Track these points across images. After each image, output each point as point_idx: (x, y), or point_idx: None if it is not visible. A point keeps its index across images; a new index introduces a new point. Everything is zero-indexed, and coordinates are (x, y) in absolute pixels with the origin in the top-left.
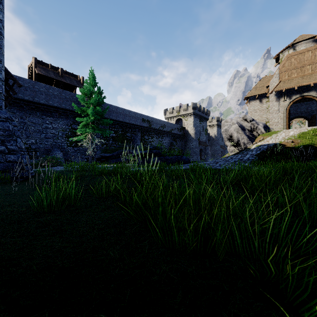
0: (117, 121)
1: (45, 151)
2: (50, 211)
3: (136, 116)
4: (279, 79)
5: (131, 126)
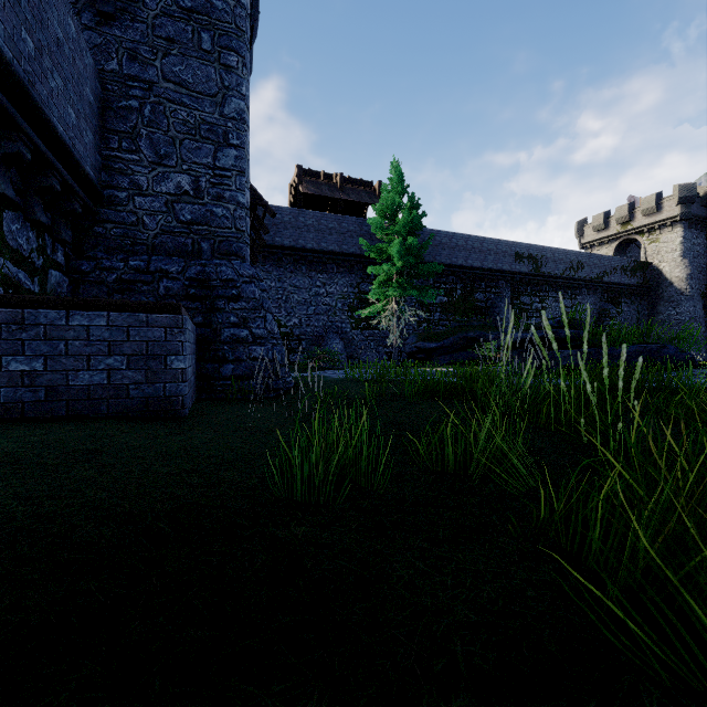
0: (451, 267)
1: (314, 340)
2: (307, 501)
3: (500, 249)
4: None
5: (484, 275)
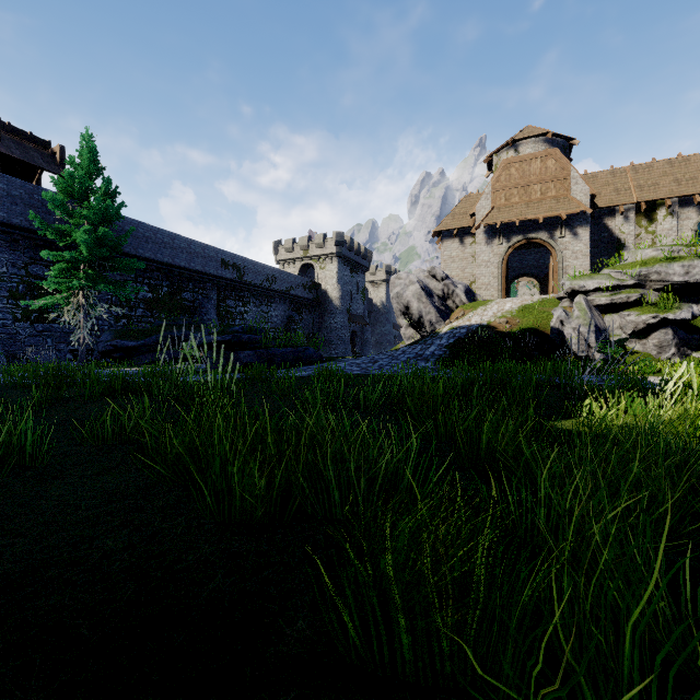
0: (156, 263)
1: None
2: None
3: (207, 254)
4: (491, 203)
5: (192, 276)
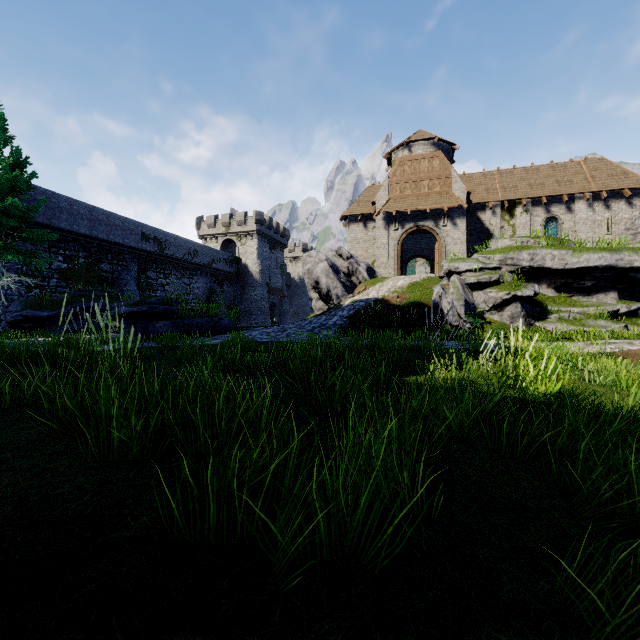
0: (72, 234)
1: None
2: None
3: (127, 227)
4: (389, 194)
5: (111, 248)
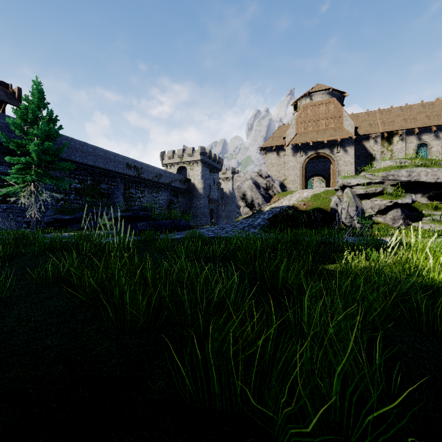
0: (83, 165)
1: None
2: None
3: (117, 159)
4: (296, 131)
5: (107, 174)
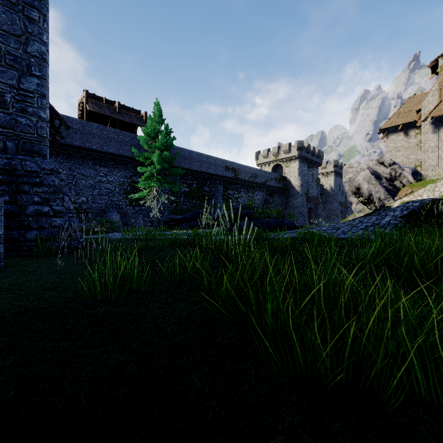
0: (190, 171)
1: (98, 213)
2: (104, 299)
3: (217, 163)
4: (438, 98)
5: (209, 177)
